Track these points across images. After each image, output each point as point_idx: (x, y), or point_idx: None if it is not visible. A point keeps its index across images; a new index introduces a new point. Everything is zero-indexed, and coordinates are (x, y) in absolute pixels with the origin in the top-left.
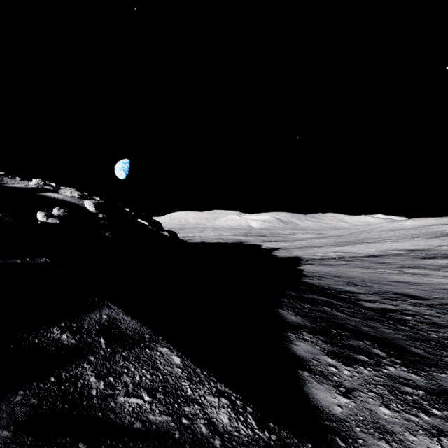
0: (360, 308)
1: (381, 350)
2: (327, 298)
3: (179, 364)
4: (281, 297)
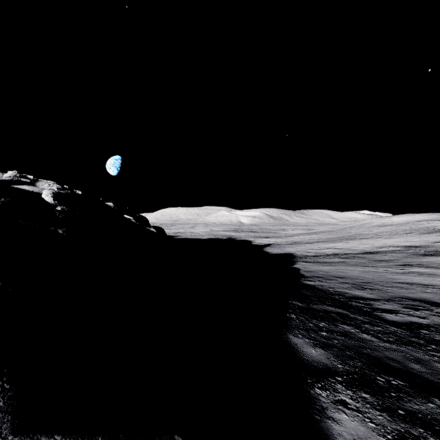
0: (383, 323)
1: None
2: (340, 309)
3: None
4: (286, 312)
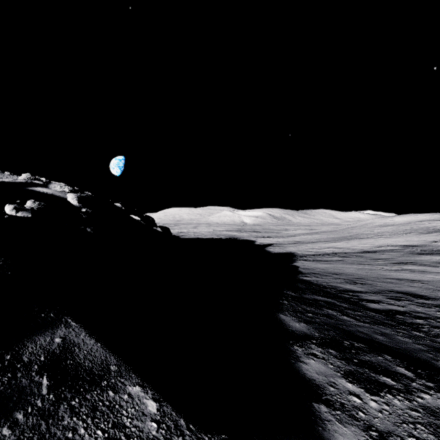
0: (365, 310)
1: (406, 368)
2: (328, 298)
3: (154, 413)
4: (280, 299)
